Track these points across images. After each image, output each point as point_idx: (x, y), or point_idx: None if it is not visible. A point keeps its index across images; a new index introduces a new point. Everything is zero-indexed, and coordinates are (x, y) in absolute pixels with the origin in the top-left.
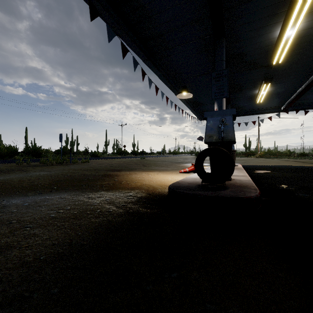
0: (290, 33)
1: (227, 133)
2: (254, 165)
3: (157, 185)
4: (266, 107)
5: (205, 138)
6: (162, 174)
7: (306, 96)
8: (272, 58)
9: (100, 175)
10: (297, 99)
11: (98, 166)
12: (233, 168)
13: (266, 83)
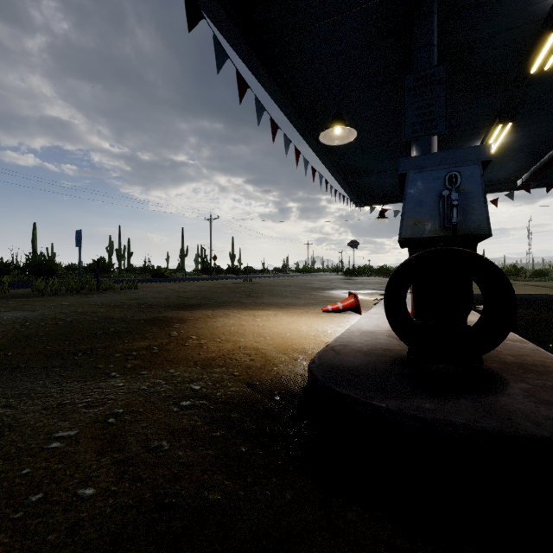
0: None
1: (466, 212)
2: None
3: (274, 348)
4: (487, 181)
5: (402, 227)
6: (285, 317)
7: None
8: (530, 58)
9: (140, 321)
10: None
11: (151, 297)
12: (515, 313)
13: (502, 125)
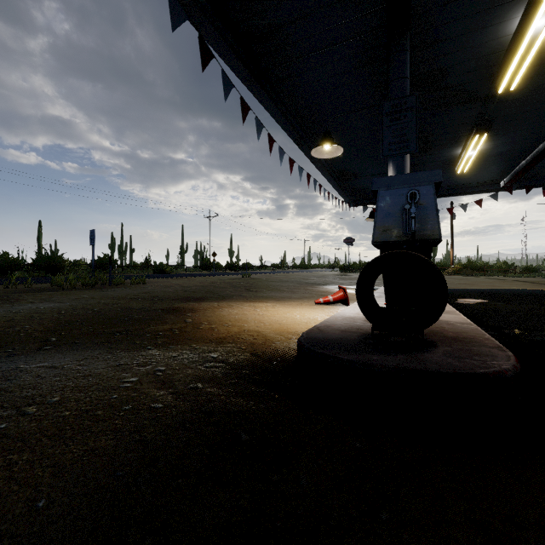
0: (542, 23)
1: (423, 222)
2: (449, 288)
3: (272, 331)
4: (472, 183)
5: (375, 233)
6: (282, 308)
7: None
8: (497, 80)
9: (158, 310)
10: (532, 165)
11: (161, 291)
12: (446, 299)
13: (479, 134)
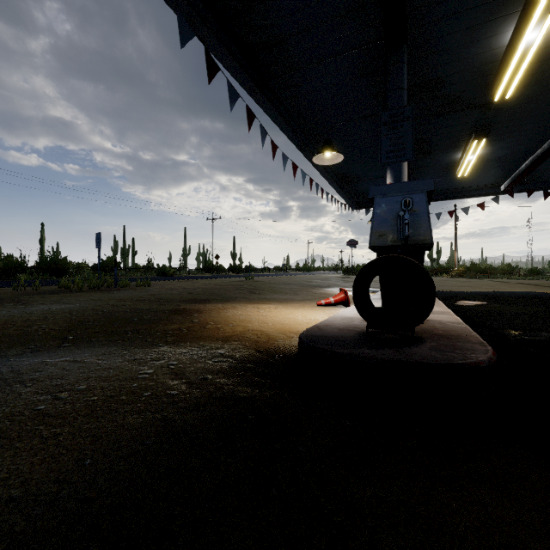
0: (533, 37)
1: (416, 228)
2: (451, 290)
3: (275, 330)
4: (473, 186)
5: (371, 238)
6: (284, 309)
7: (549, 164)
8: (493, 89)
9: (165, 311)
10: (531, 169)
11: (166, 293)
12: (434, 299)
13: (478, 140)
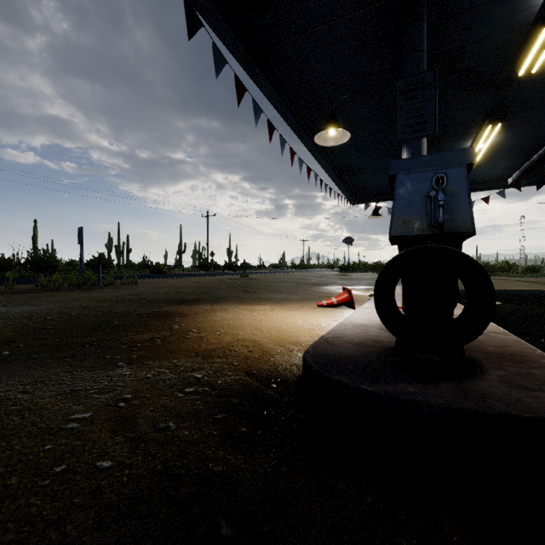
0: None
1: (452, 212)
2: None
3: (271, 340)
4: (479, 179)
5: (392, 225)
6: (281, 311)
7: None
8: (518, 62)
9: (142, 315)
10: (544, 159)
11: (151, 292)
12: (494, 306)
13: (492, 125)
